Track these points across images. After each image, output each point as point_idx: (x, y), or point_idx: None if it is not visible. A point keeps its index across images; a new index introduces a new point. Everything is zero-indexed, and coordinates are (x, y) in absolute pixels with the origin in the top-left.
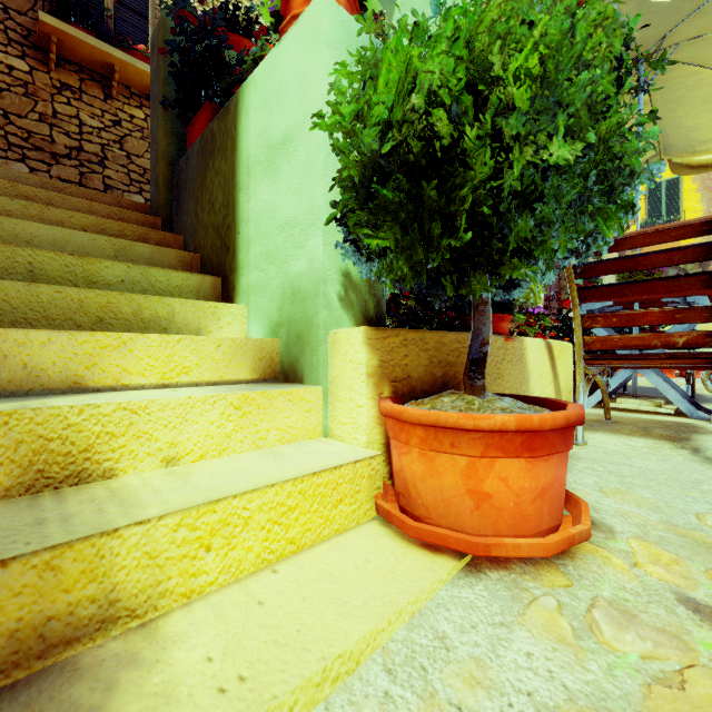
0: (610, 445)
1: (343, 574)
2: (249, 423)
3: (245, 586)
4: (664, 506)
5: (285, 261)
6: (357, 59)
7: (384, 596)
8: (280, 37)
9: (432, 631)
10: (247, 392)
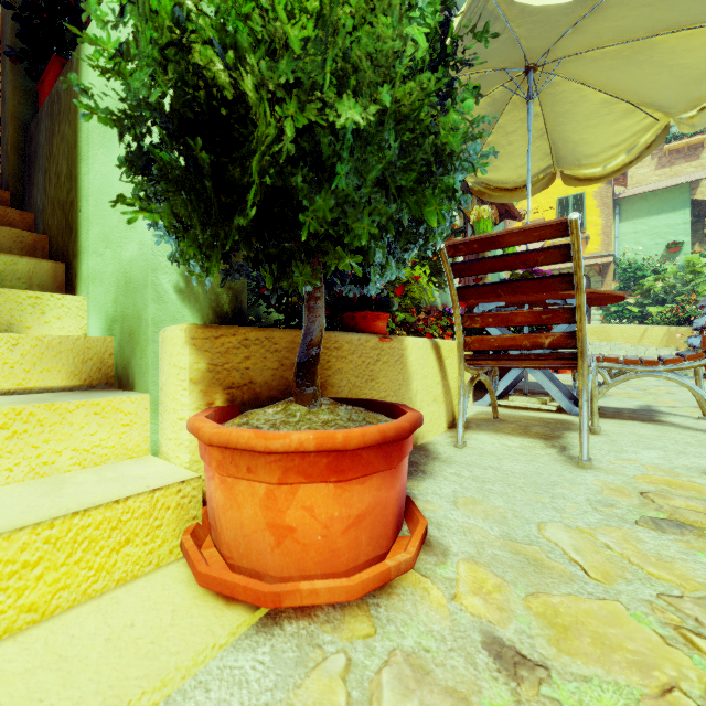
0: (488, 446)
1: (80, 653)
2: (24, 445)
3: None
4: (511, 516)
5: (119, 245)
6: None
7: (113, 687)
8: None
9: None
10: (20, 405)
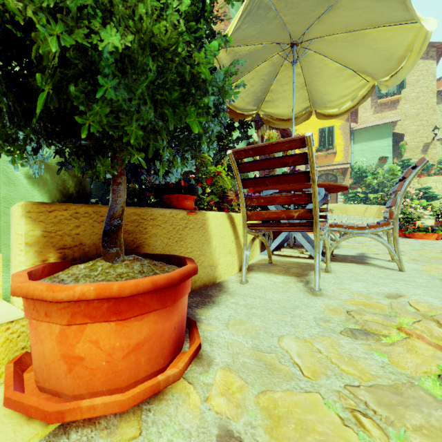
0: (261, 282)
1: None
2: None
3: None
4: (262, 332)
5: None
6: None
7: None
8: None
9: None
10: None
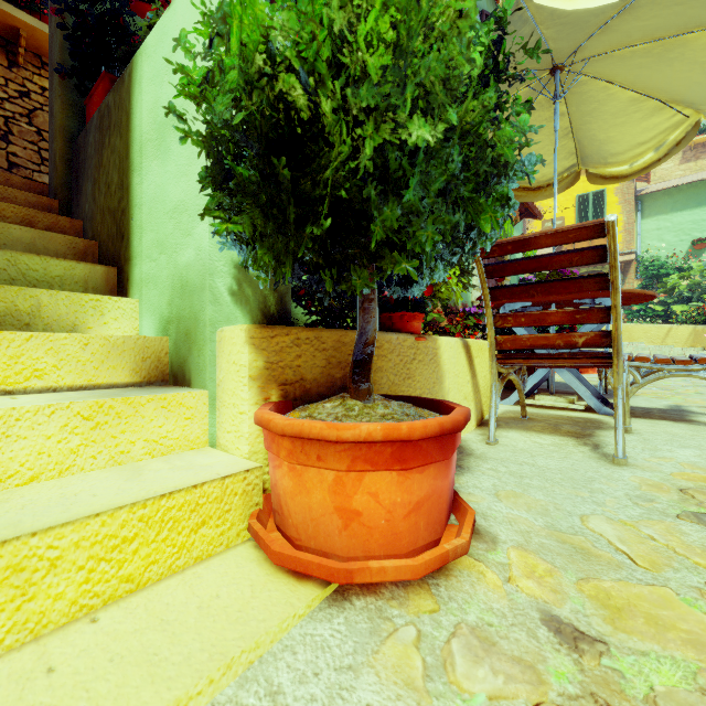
0: (520, 443)
1: (179, 618)
2: (105, 435)
3: (42, 646)
4: (553, 509)
5: (174, 251)
6: (203, 11)
7: (216, 646)
8: (171, 0)
9: (266, 685)
10: (102, 399)
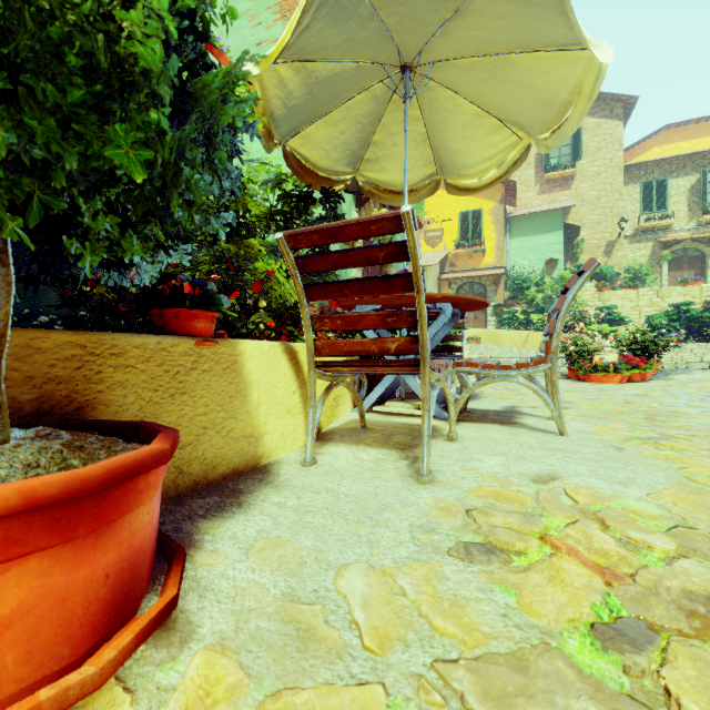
0: (340, 461)
1: None
2: None
3: None
4: (312, 561)
5: None
6: None
7: None
8: None
9: None
10: None
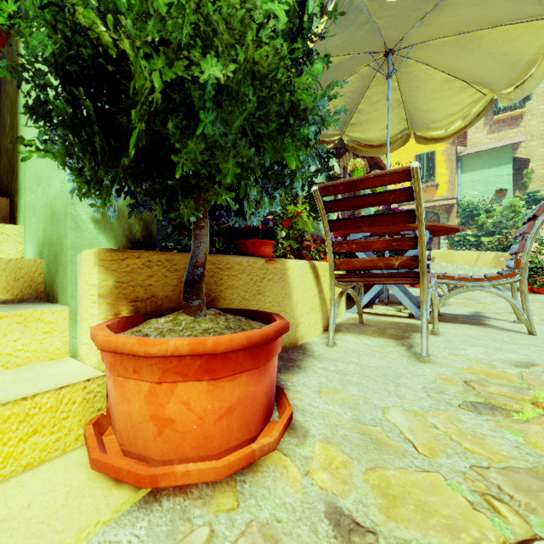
0: (353, 345)
1: None
2: None
3: None
4: (362, 403)
5: (47, 183)
6: None
7: None
8: None
9: None
10: None
